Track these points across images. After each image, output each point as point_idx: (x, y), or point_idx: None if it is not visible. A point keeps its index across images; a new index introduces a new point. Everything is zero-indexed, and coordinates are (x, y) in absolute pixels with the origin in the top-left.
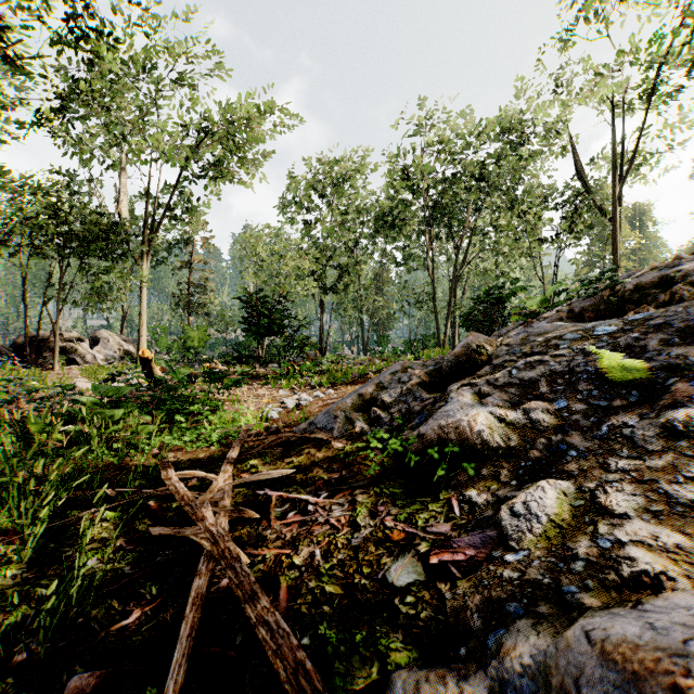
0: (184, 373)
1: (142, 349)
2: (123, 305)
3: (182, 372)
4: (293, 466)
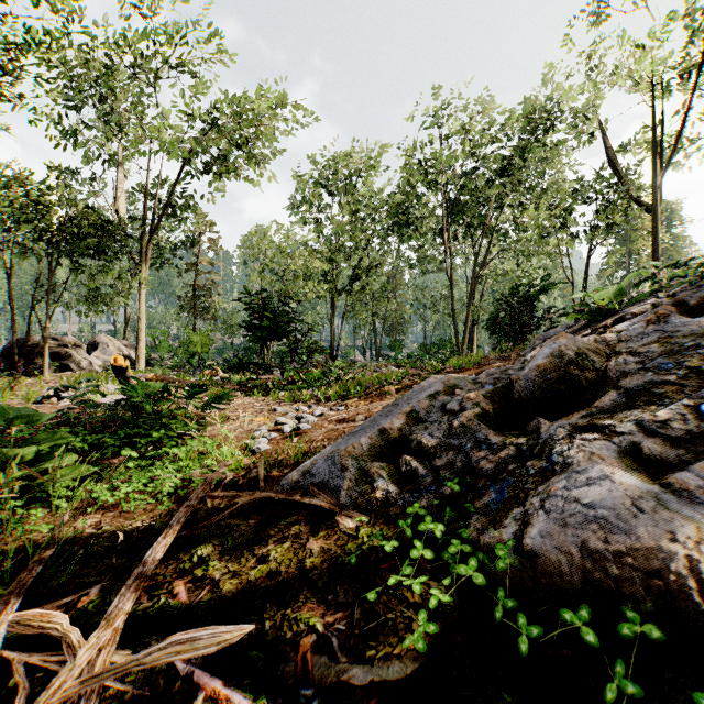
0: (156, 387)
1: (114, 356)
2: (125, 308)
3: (152, 385)
4: (265, 574)
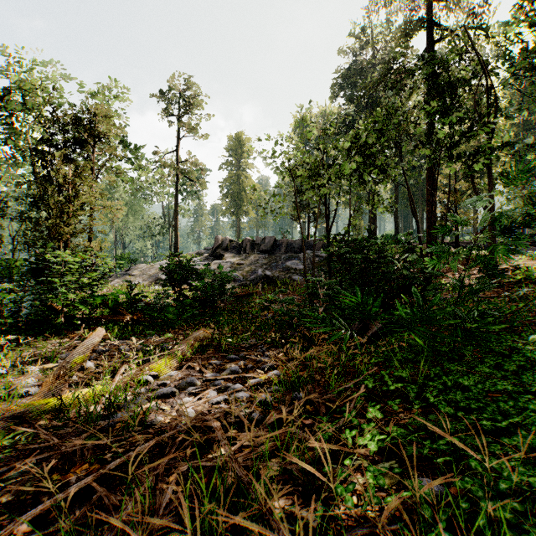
0: None
1: None
2: None
3: None
4: None
